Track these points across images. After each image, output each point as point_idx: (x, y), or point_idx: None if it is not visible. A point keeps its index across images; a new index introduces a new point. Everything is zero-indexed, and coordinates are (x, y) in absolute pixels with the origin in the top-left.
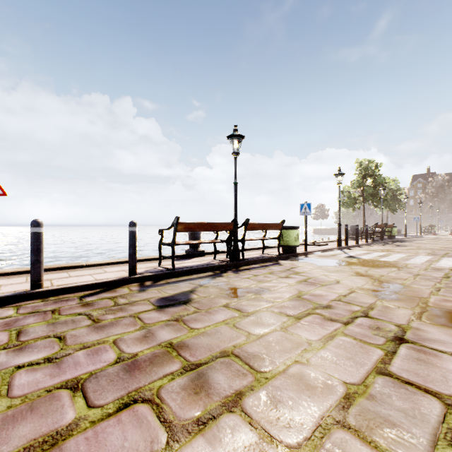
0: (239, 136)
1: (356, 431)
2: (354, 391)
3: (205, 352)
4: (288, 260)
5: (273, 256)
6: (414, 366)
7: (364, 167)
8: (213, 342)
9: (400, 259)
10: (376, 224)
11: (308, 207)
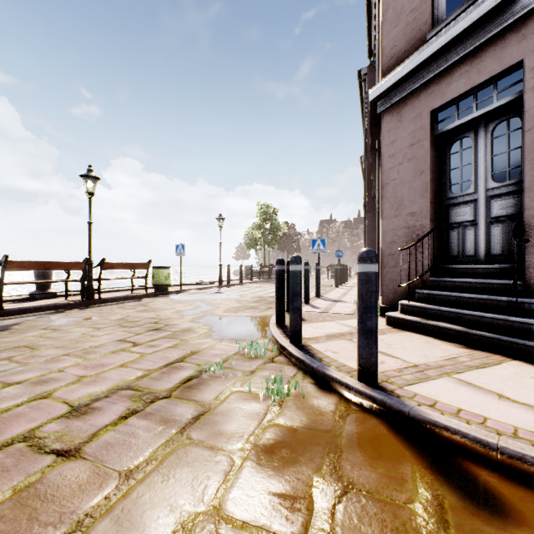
0: (93, 177)
1: (72, 356)
2: (91, 347)
3: (0, 348)
4: (154, 297)
5: (139, 295)
6: (143, 337)
7: (265, 210)
8: (12, 344)
9: (252, 292)
10: (261, 265)
11: (182, 248)
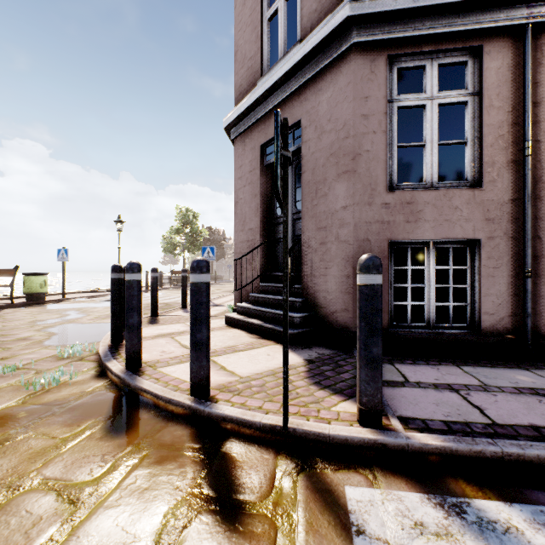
0: None
1: None
2: None
3: None
4: (22, 307)
5: None
6: None
7: (184, 214)
8: None
9: (148, 299)
10: (173, 271)
11: (66, 253)
